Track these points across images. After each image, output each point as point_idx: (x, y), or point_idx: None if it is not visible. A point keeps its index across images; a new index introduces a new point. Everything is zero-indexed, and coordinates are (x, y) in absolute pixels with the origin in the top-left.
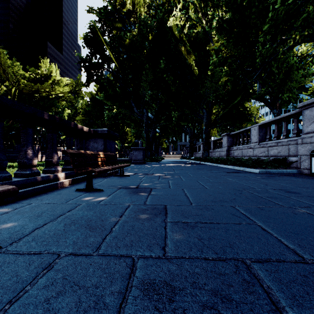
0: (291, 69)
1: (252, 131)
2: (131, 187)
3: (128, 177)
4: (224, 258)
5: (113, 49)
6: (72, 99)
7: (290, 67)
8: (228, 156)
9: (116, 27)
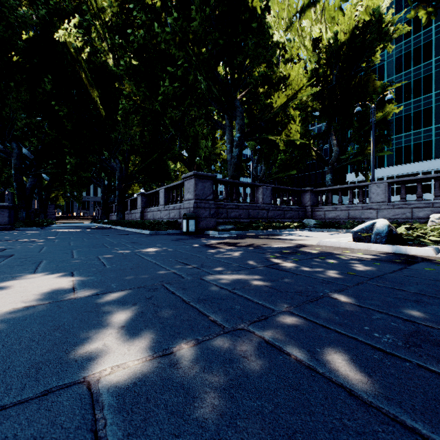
0: (200, 137)
1: (160, 193)
2: None
3: None
4: (33, 261)
5: None
6: None
7: (198, 136)
8: (143, 218)
9: None
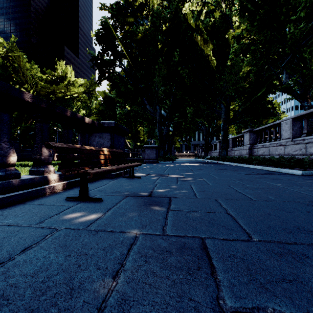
0: None
1: (283, 126)
2: (141, 195)
3: (139, 179)
4: None
5: (125, 44)
6: (87, 100)
7: None
8: (251, 155)
9: (128, 22)
